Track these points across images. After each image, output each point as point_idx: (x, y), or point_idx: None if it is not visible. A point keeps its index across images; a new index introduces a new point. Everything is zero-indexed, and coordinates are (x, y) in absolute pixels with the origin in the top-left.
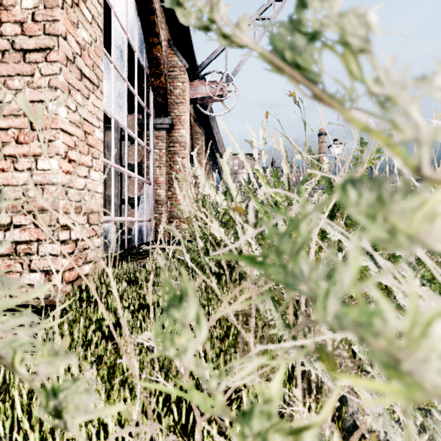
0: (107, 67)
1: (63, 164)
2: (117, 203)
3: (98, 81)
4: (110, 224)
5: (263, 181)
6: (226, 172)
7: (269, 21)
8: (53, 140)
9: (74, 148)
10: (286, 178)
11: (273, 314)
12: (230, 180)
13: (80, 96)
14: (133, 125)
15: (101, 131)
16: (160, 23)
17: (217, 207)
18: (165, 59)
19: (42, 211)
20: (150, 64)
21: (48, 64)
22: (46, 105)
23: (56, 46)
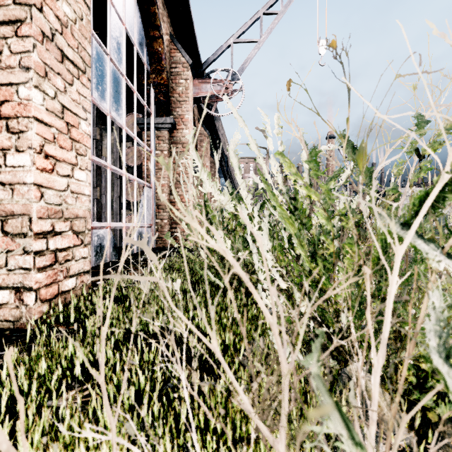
0: (103, 59)
1: (38, 160)
2: (116, 208)
3: (84, 66)
4: (106, 230)
5: (290, 171)
6: (233, 165)
7: (277, 16)
8: (25, 131)
9: (53, 141)
10: (307, 175)
11: (347, 451)
12: (238, 175)
13: (61, 80)
14: (133, 125)
15: (88, 124)
16: (161, 16)
17: (222, 211)
18: (167, 54)
19: (11, 216)
20: (151, 59)
21: (19, 39)
22: (16, 89)
23: (28, 18)
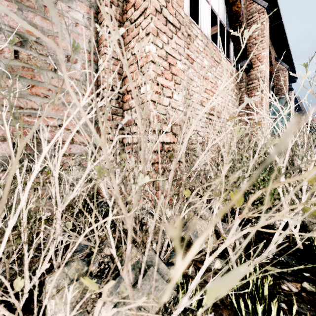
0: None
1: None
2: None
3: None
4: None
5: None
6: None
7: None
8: None
9: None
10: None
11: None
12: None
13: None
14: None
15: None
16: None
17: None
18: None
19: None
20: None
21: None
22: None
23: None
